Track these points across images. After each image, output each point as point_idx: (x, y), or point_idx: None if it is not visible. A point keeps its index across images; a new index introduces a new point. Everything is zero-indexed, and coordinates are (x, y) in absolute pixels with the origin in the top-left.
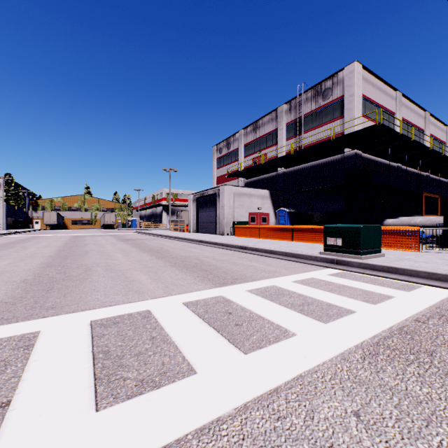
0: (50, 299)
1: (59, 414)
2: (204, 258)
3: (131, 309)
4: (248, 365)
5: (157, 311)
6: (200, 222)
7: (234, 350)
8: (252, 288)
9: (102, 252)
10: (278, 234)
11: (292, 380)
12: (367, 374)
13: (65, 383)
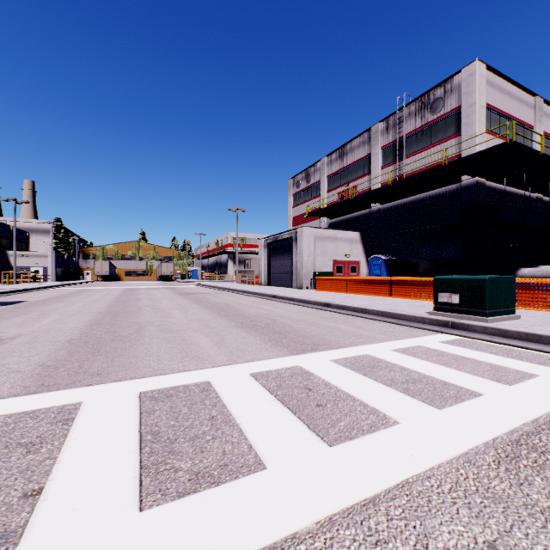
0: (95, 363)
1: (96, 511)
2: (277, 317)
3: (188, 380)
4: (334, 461)
5: (219, 383)
6: (273, 273)
7: (315, 439)
8: (338, 358)
9: (157, 308)
10: (372, 287)
11: (396, 487)
12: (504, 487)
13: (106, 470)
